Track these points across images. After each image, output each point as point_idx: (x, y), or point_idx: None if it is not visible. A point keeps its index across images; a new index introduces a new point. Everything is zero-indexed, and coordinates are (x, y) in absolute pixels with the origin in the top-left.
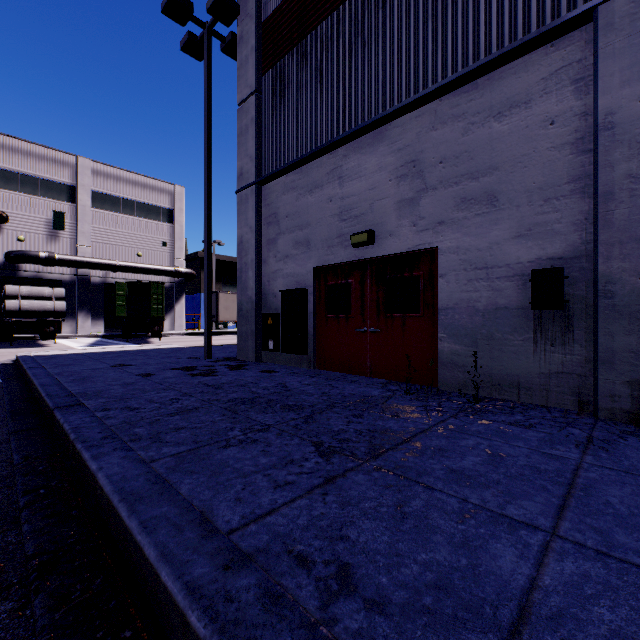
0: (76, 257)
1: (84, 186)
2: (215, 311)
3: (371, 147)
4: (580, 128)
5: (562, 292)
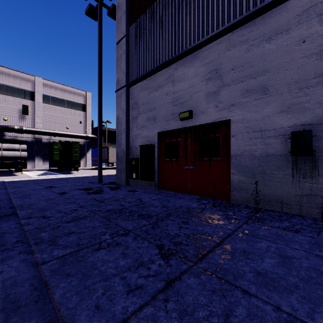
0: (34, 129)
1: (38, 92)
2: (107, 157)
3: (191, 63)
4: (322, 43)
5: (311, 145)
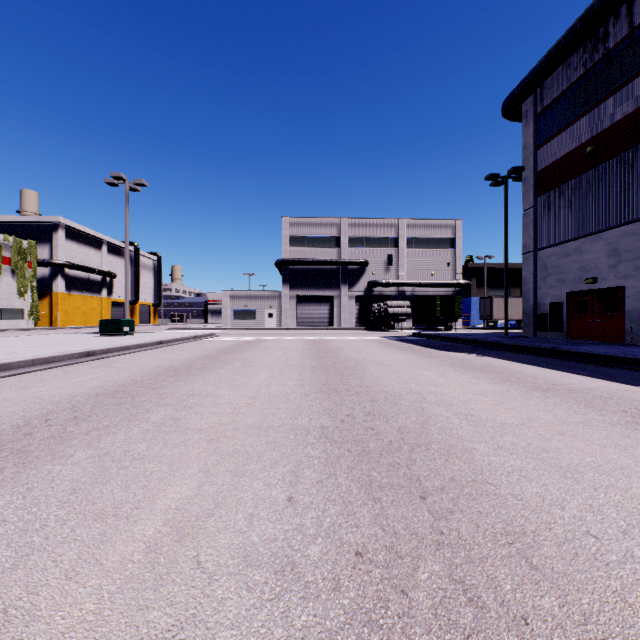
0: (399, 281)
1: (402, 236)
2: (489, 312)
3: (595, 241)
4: None
5: None
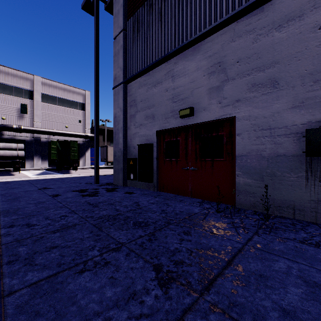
0: (33, 128)
1: (37, 91)
2: (106, 156)
3: (192, 56)
4: None
5: None
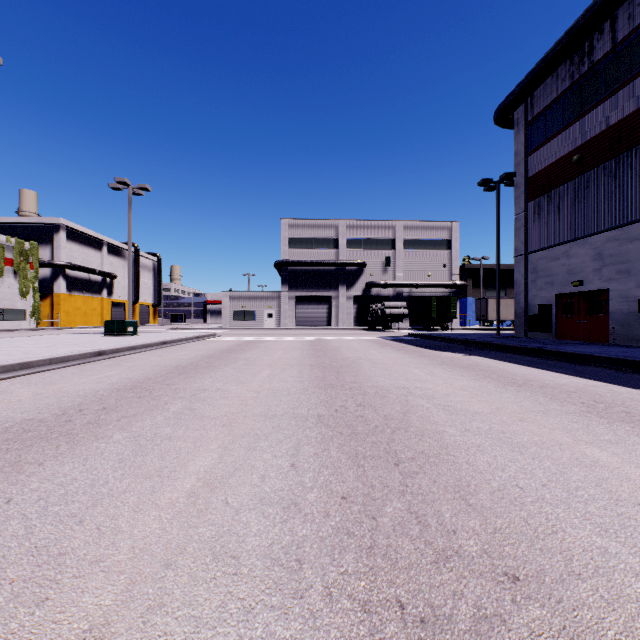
0: (396, 282)
1: (399, 238)
2: (484, 312)
3: (581, 245)
4: None
5: None
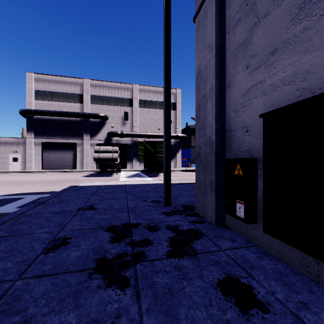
0: (131, 132)
1: (135, 98)
2: None
3: None
4: None
5: None
